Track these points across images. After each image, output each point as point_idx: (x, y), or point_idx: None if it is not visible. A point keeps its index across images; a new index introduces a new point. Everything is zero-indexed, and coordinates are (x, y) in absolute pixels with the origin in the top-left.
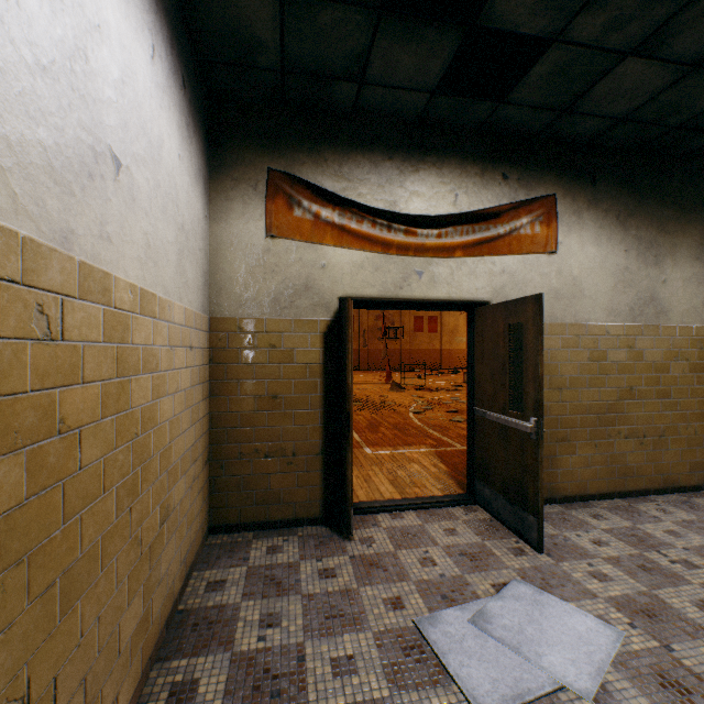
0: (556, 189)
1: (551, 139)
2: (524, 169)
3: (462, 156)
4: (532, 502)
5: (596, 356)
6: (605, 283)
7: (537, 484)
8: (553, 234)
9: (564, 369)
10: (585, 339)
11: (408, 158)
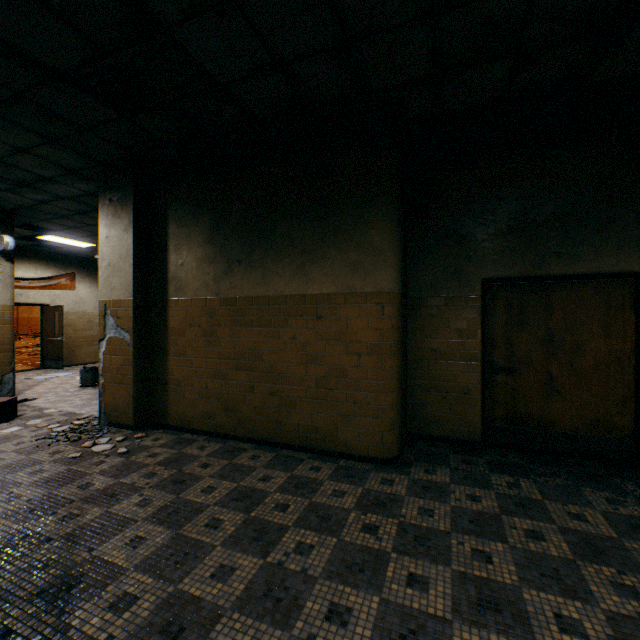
0: (76, 271)
1: (74, 255)
2: (64, 264)
3: (40, 258)
4: (62, 358)
5: (91, 321)
6: (94, 299)
7: (63, 353)
8: (75, 284)
9: (79, 325)
10: (87, 316)
11: (18, 257)
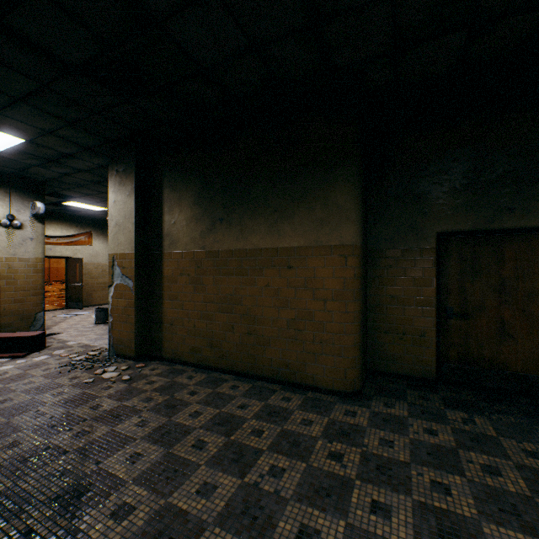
0: (92, 230)
1: (91, 217)
2: (83, 224)
3: (65, 220)
4: (82, 300)
5: (104, 271)
6: (106, 253)
7: (82, 296)
8: (92, 241)
9: (95, 273)
10: (101, 266)
11: (48, 220)
